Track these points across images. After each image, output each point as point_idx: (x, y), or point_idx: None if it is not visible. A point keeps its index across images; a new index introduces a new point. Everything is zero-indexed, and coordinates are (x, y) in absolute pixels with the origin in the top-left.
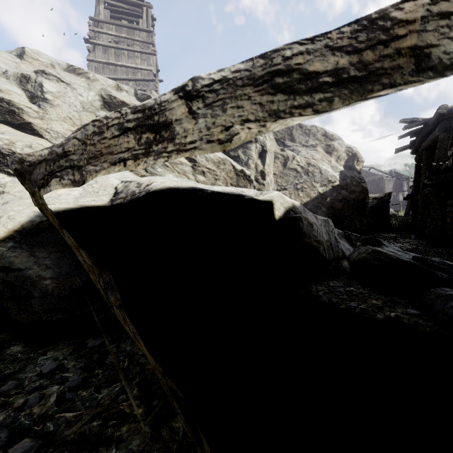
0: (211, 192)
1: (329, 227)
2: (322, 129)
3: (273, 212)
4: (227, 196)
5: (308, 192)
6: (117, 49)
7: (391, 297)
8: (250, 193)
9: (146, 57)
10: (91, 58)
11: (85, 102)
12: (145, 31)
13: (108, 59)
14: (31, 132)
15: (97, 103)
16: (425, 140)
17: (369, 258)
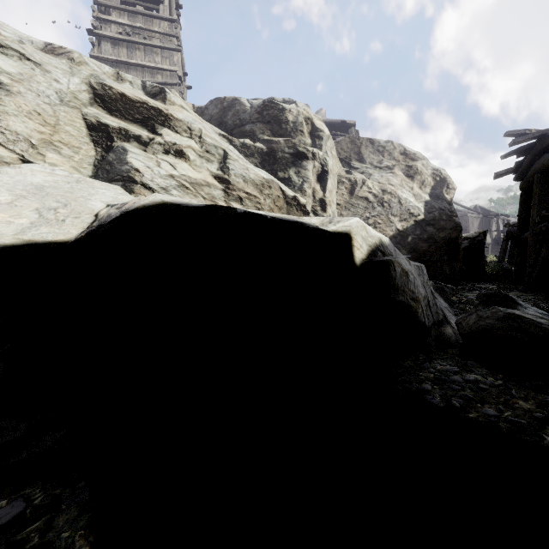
0: (243, 212)
1: (423, 277)
2: (400, 145)
3: (352, 252)
4: (273, 222)
5: (384, 229)
6: (131, 43)
7: (547, 394)
8: (311, 221)
9: (168, 54)
10: (96, 54)
11: (63, 91)
12: (167, 20)
13: (118, 55)
14: None
15: (84, 96)
16: (535, 161)
17: (500, 327)
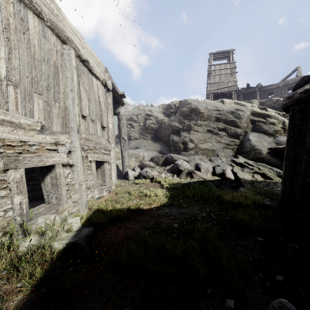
0: None
1: None
2: None
3: None
4: None
5: None
6: (219, 75)
7: None
8: None
9: (232, 75)
10: (209, 82)
11: (248, 115)
12: (232, 63)
13: (215, 80)
14: (237, 127)
15: (249, 114)
16: None
17: None
